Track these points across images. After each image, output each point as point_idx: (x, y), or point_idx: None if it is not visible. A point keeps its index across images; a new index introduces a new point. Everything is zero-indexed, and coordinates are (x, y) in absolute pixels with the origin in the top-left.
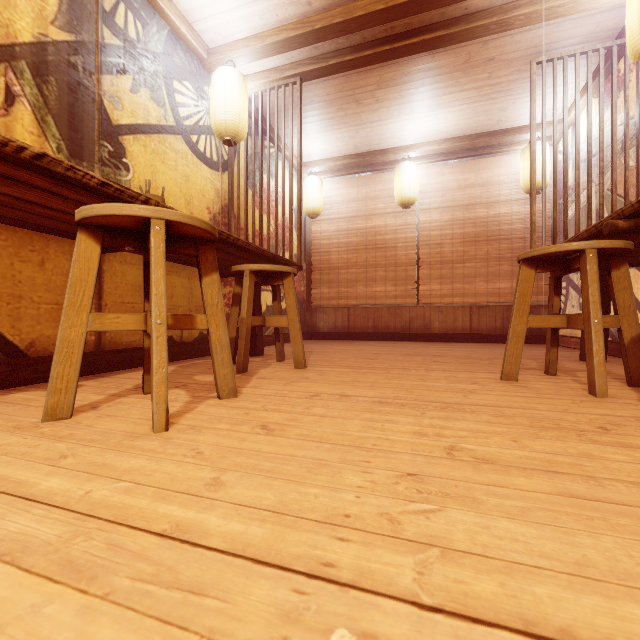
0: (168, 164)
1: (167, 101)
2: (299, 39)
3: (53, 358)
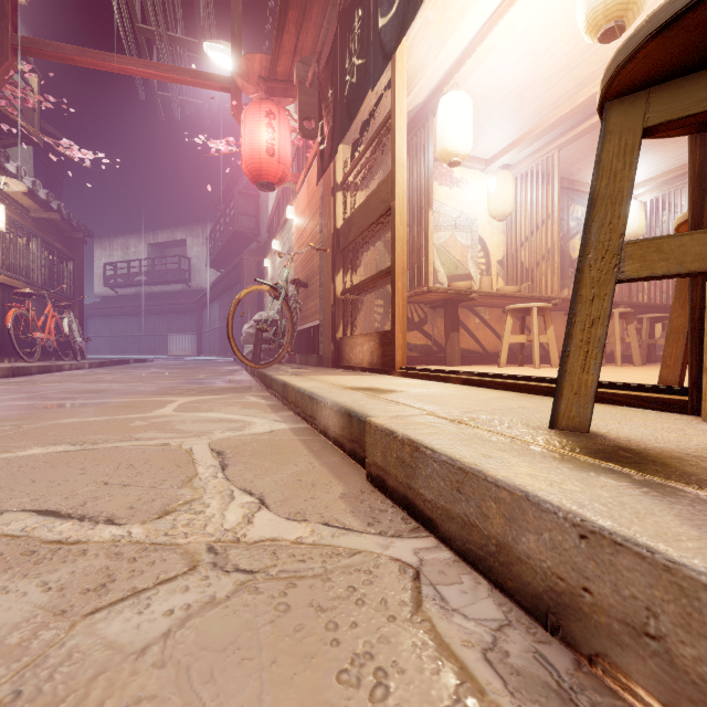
0: None
1: None
2: (683, 173)
3: None
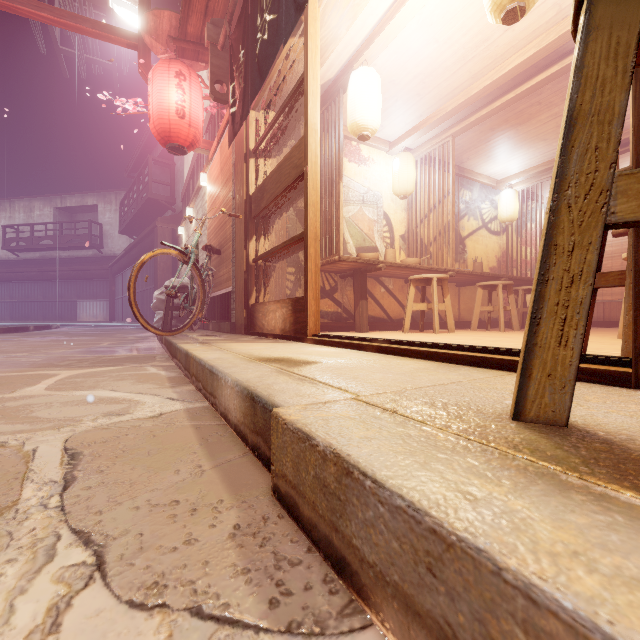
0: (479, 243)
1: (479, 216)
2: (549, 168)
3: (473, 317)
